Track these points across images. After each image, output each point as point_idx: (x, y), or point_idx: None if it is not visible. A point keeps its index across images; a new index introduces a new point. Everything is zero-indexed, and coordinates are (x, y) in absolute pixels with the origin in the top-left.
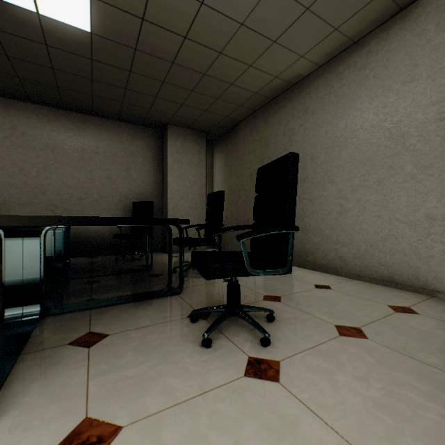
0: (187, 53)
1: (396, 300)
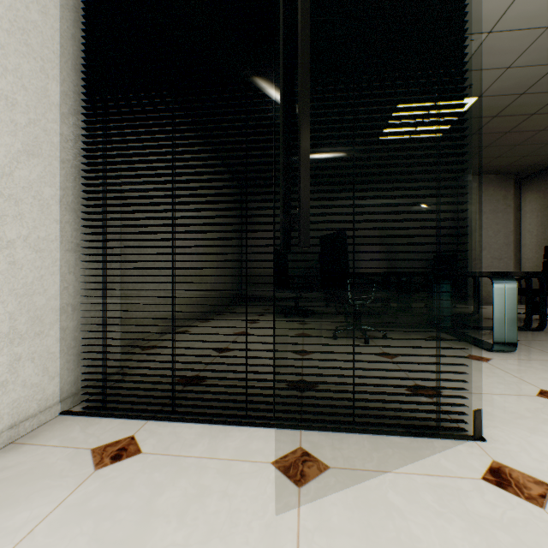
0: (528, 122)
1: None
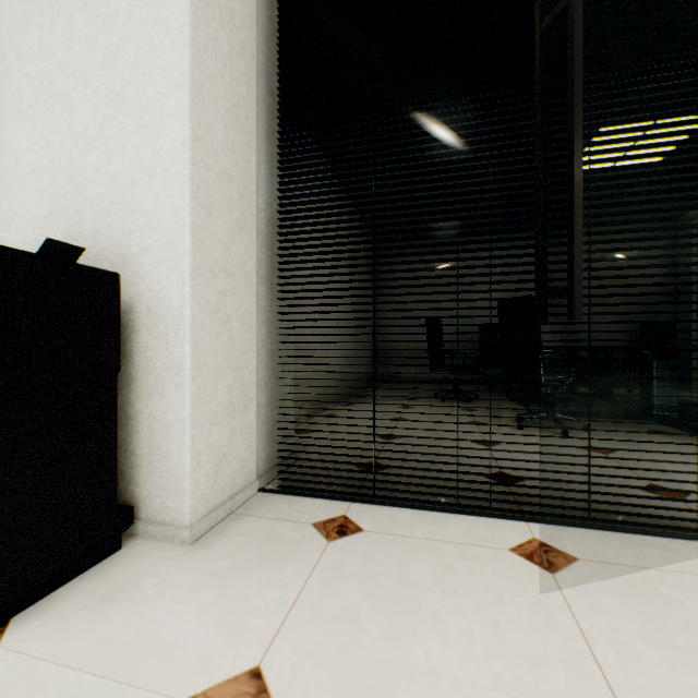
0: None
1: None
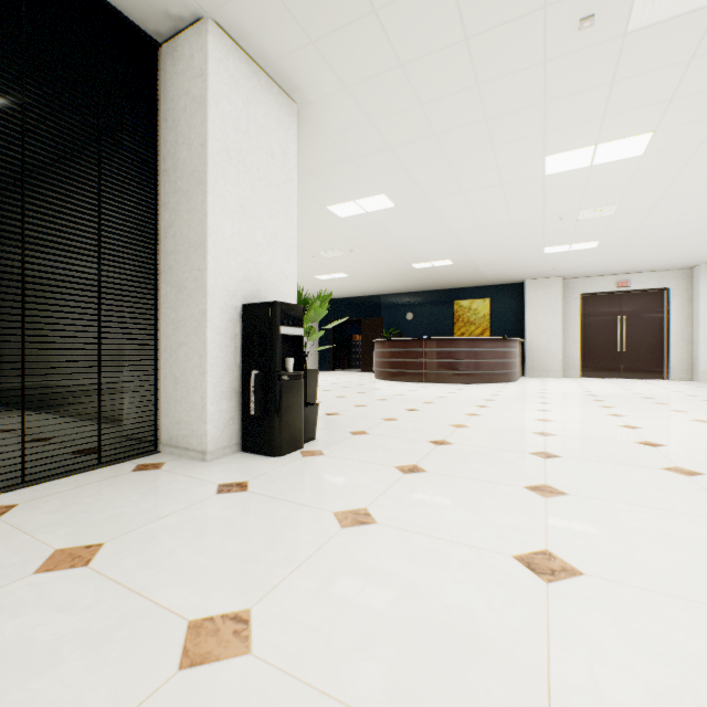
0: None
1: (62, 433)
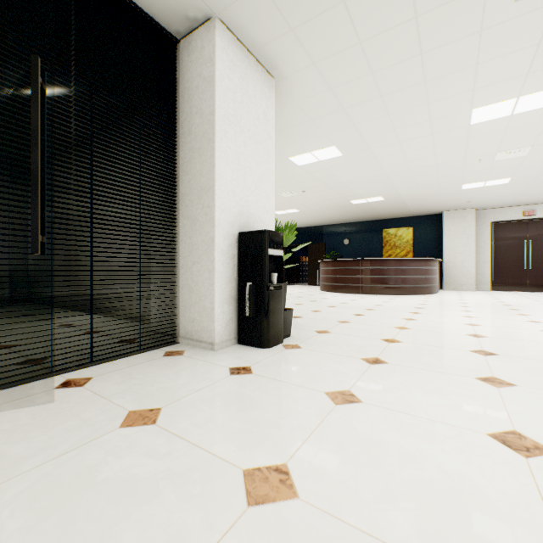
0: None
1: (106, 328)
